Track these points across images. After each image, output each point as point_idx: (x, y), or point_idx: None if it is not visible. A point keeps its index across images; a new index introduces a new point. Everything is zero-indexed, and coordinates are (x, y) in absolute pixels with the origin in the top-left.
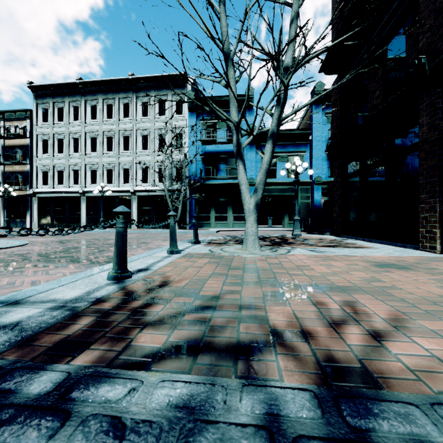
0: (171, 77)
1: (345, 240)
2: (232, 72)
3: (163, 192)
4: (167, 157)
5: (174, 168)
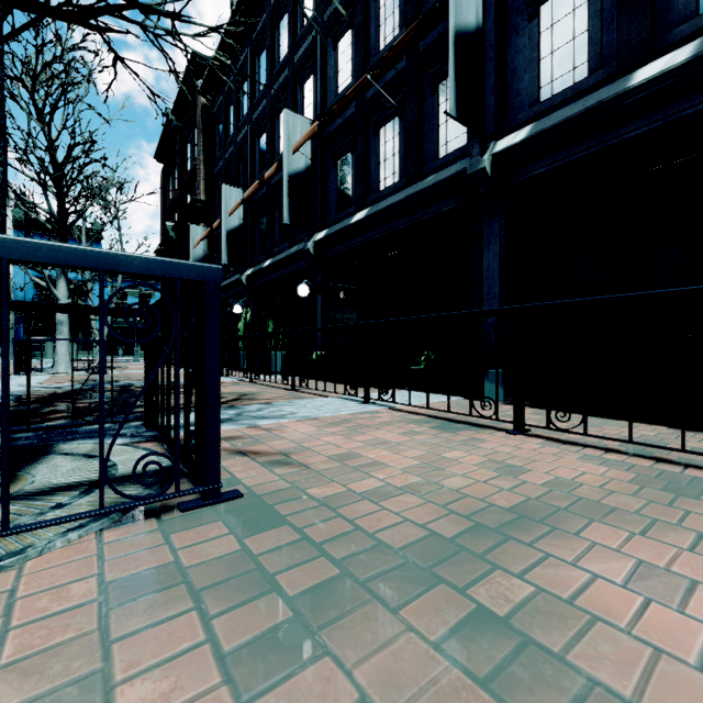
0: None
1: None
2: (90, 286)
3: None
4: None
5: None
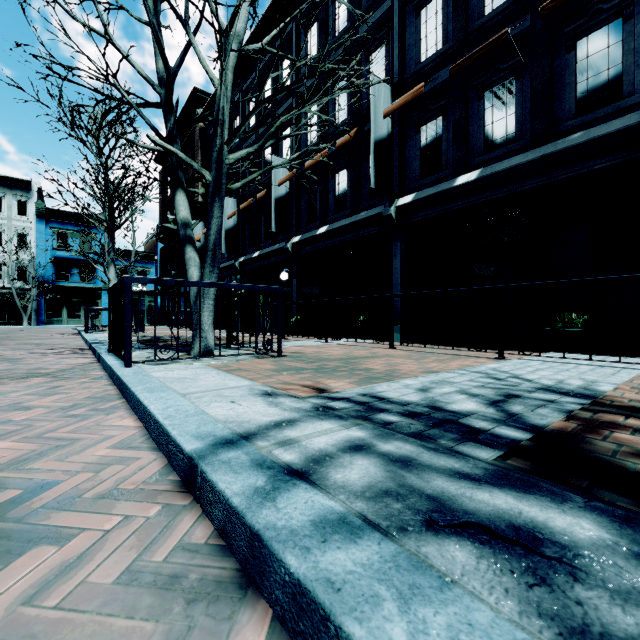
0: (13, 179)
1: (160, 326)
2: None
3: (9, 291)
4: (5, 255)
5: (14, 266)
